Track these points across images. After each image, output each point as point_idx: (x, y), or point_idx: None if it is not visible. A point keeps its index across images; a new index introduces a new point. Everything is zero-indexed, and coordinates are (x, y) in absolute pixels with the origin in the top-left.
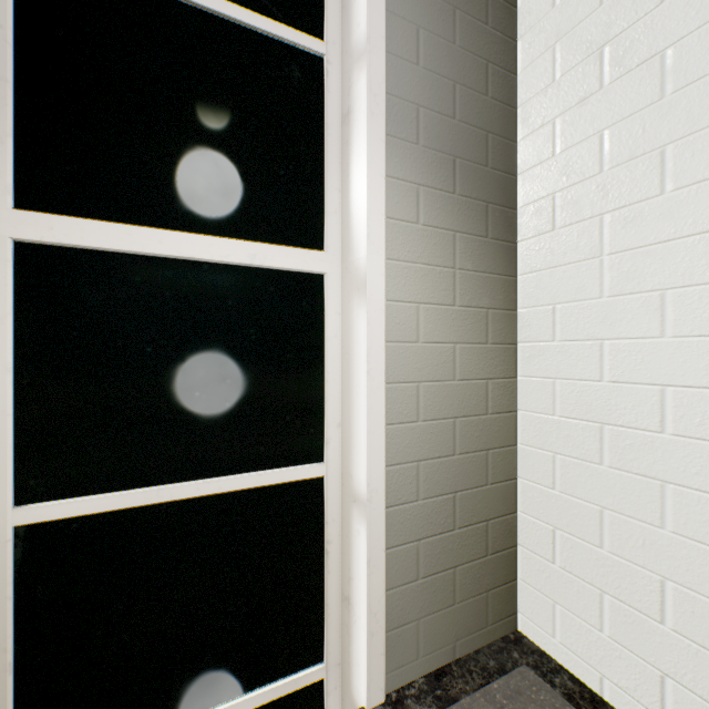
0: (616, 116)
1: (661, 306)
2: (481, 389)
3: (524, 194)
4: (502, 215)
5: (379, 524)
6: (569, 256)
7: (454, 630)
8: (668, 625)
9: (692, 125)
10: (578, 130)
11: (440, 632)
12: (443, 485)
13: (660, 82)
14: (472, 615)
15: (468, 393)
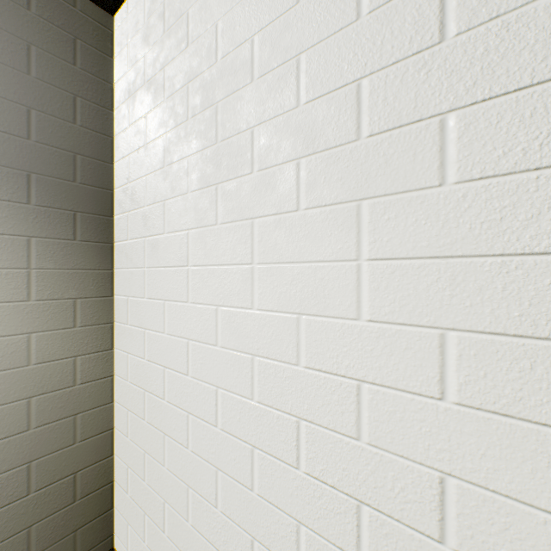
0: (150, 169)
1: (164, 311)
2: (68, 366)
3: (117, 206)
4: (95, 221)
5: None
6: (134, 262)
7: None
8: (166, 533)
9: (174, 192)
10: (137, 169)
11: None
12: (13, 460)
13: (164, 155)
14: None
15: (49, 373)
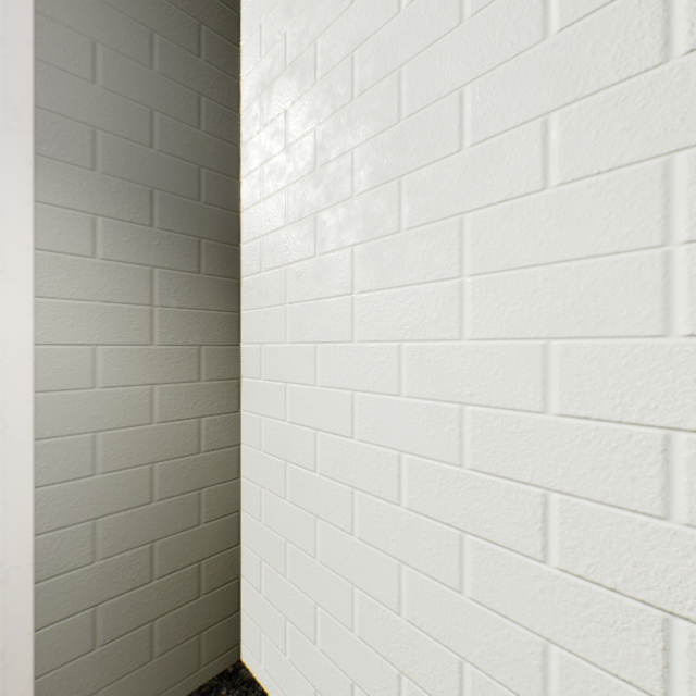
0: (293, 176)
1: (316, 357)
2: (192, 428)
3: (245, 232)
4: (221, 251)
5: (23, 605)
6: (270, 299)
7: (153, 687)
8: (319, 645)
9: (330, 200)
10: (274, 181)
11: (130, 695)
12: (136, 538)
13: (315, 154)
14: (179, 663)
15: (172, 435)
